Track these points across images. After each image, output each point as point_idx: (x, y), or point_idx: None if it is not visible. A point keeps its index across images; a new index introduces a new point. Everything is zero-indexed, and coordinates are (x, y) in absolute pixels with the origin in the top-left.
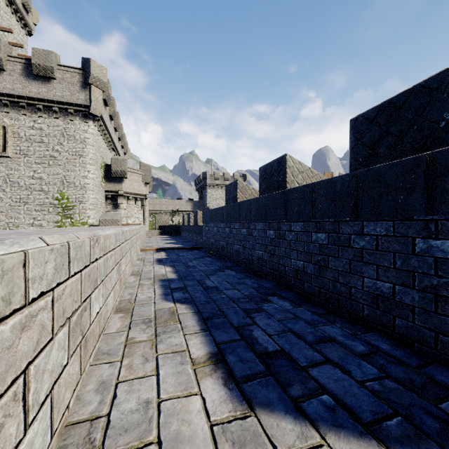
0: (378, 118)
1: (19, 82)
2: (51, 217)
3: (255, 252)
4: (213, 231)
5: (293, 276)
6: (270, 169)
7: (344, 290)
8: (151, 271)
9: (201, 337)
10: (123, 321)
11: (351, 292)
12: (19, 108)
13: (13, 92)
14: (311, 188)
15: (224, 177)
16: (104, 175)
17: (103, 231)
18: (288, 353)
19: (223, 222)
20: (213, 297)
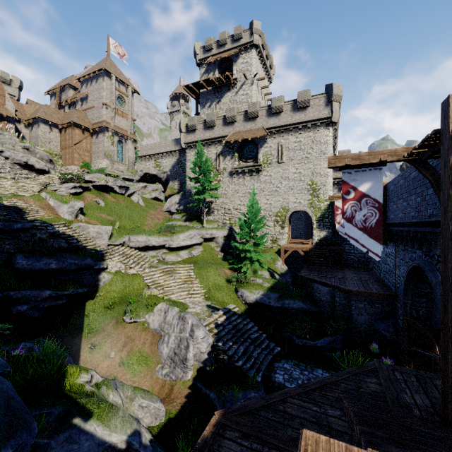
0: None
1: (289, 116)
2: (306, 197)
3: None
4: None
5: None
6: None
7: None
8: None
9: None
10: None
11: None
12: (289, 132)
13: (286, 123)
14: None
15: None
16: None
17: None
18: None
19: None
20: None
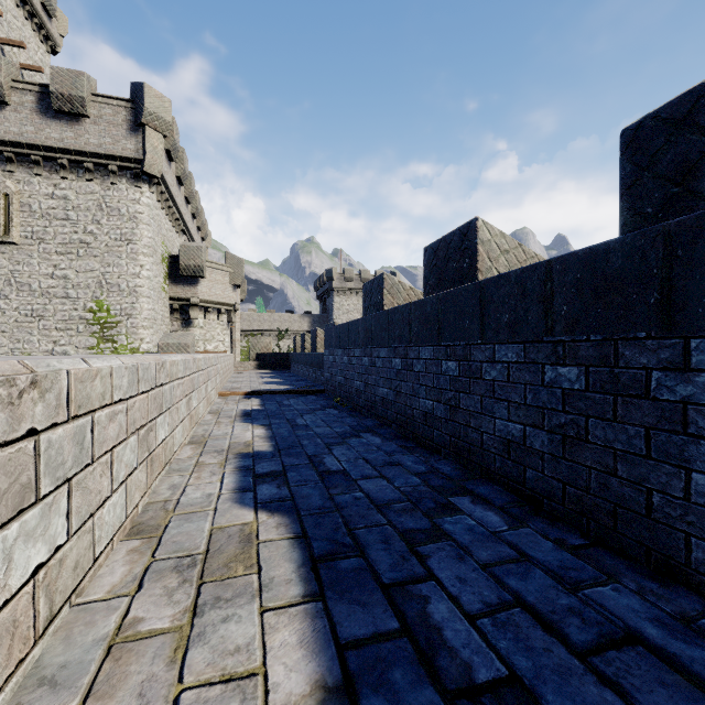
0: (697, 113)
1: (30, 122)
2: (82, 341)
3: (419, 402)
4: (342, 363)
5: (500, 453)
6: (445, 248)
7: (630, 496)
8: (227, 435)
9: (304, 617)
10: (136, 561)
11: (650, 501)
12: (31, 164)
13: (21, 138)
14: (542, 271)
15: (361, 277)
16: (169, 272)
17: (83, 360)
18: (529, 686)
19: (359, 346)
20: (338, 497)
